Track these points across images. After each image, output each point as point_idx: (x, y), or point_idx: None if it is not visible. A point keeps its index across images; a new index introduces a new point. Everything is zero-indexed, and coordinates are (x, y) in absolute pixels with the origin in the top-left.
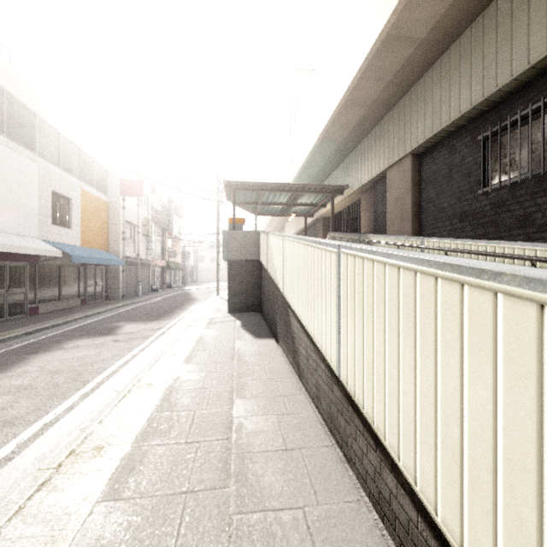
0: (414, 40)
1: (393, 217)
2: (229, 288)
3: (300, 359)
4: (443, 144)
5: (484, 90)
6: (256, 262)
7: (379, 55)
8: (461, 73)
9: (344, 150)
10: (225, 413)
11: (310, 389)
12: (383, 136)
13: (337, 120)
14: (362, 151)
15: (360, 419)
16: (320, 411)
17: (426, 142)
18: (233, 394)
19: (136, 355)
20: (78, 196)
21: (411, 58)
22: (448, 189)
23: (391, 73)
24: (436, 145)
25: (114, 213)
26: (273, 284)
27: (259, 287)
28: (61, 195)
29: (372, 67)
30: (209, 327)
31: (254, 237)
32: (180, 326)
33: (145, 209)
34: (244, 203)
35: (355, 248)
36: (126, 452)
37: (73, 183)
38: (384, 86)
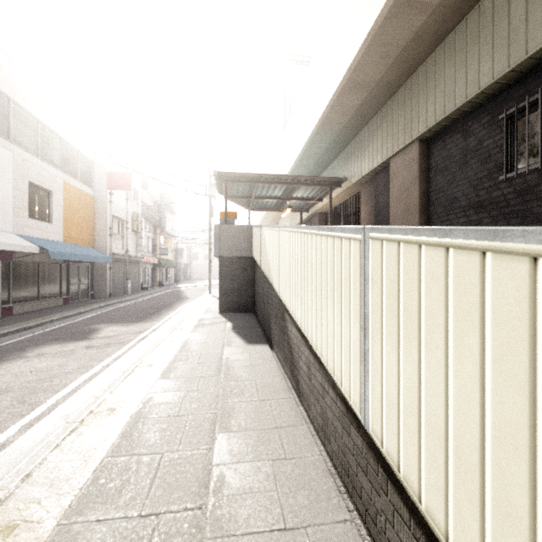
0: (427, 6)
1: (397, 210)
2: (220, 286)
3: (300, 375)
4: (455, 127)
5: (510, 59)
6: (249, 259)
7: (386, 25)
8: (481, 44)
9: (342, 140)
10: (202, 457)
11: (314, 417)
12: (386, 122)
13: (336, 105)
14: (362, 140)
15: (402, 498)
16: (328, 452)
17: (437, 125)
18: (216, 425)
19: (107, 366)
20: (59, 188)
21: (422, 29)
22: (462, 177)
23: (398, 48)
24: (447, 129)
25: (100, 207)
26: (268, 282)
27: (252, 285)
28: (41, 187)
29: (377, 41)
30: (197, 330)
31: (247, 231)
32: (165, 329)
33: (135, 205)
34: (236, 197)
35: (401, 228)
36: (46, 537)
37: (54, 174)
38: (389, 64)
